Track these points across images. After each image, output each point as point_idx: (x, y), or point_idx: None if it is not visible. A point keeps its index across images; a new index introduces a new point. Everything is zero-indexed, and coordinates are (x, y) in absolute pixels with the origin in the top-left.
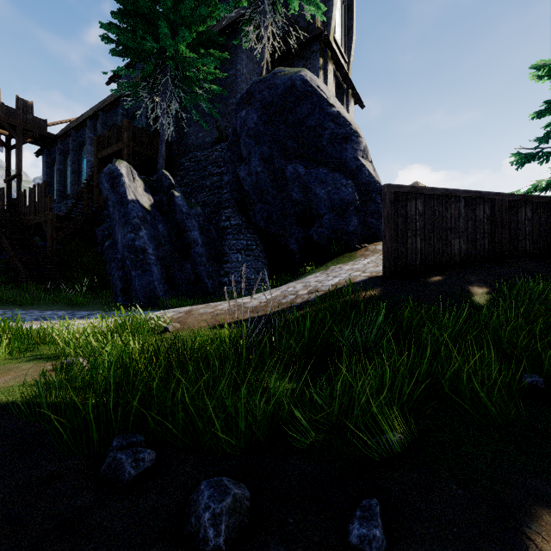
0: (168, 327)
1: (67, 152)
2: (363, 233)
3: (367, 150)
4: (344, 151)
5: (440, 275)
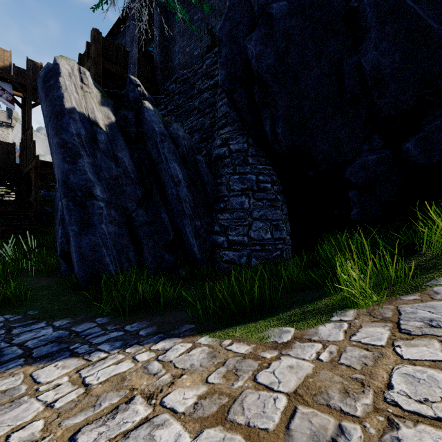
0: None
1: None
2: None
3: None
4: None
5: None
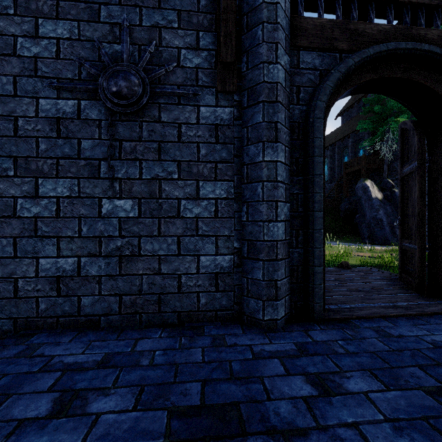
0: None
1: None
2: None
3: None
4: None
5: None
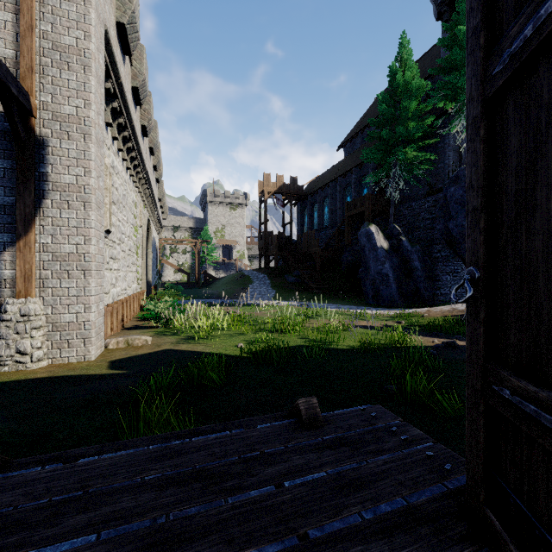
0: (424, 315)
1: (314, 203)
2: None
3: None
4: None
5: None
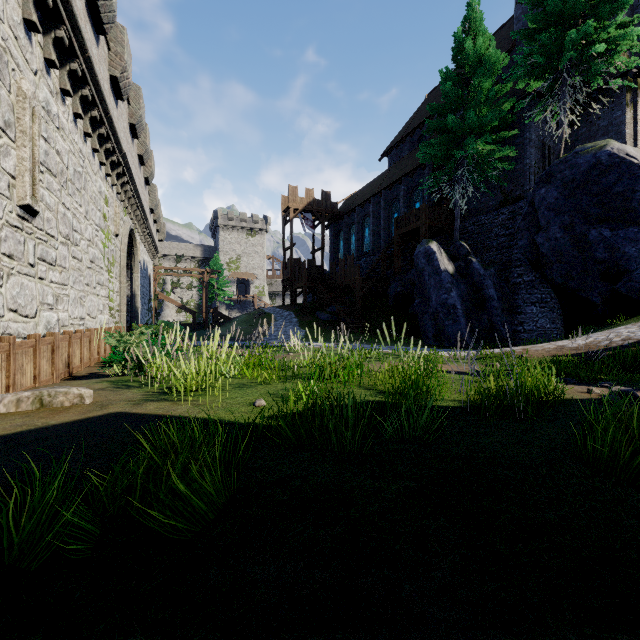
0: (522, 355)
1: (351, 224)
2: None
3: None
4: None
5: None
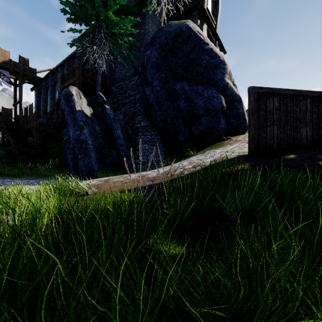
0: (87, 191)
1: (48, 88)
2: (228, 129)
3: (230, 73)
4: (215, 74)
5: (293, 154)
